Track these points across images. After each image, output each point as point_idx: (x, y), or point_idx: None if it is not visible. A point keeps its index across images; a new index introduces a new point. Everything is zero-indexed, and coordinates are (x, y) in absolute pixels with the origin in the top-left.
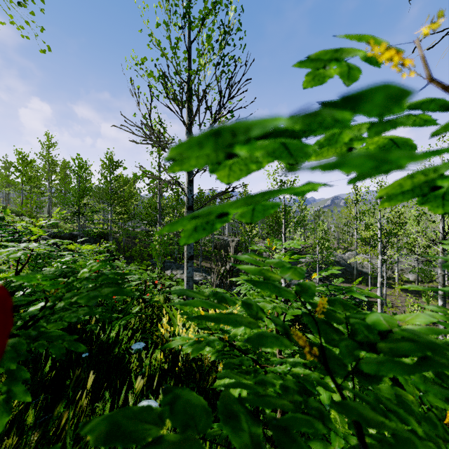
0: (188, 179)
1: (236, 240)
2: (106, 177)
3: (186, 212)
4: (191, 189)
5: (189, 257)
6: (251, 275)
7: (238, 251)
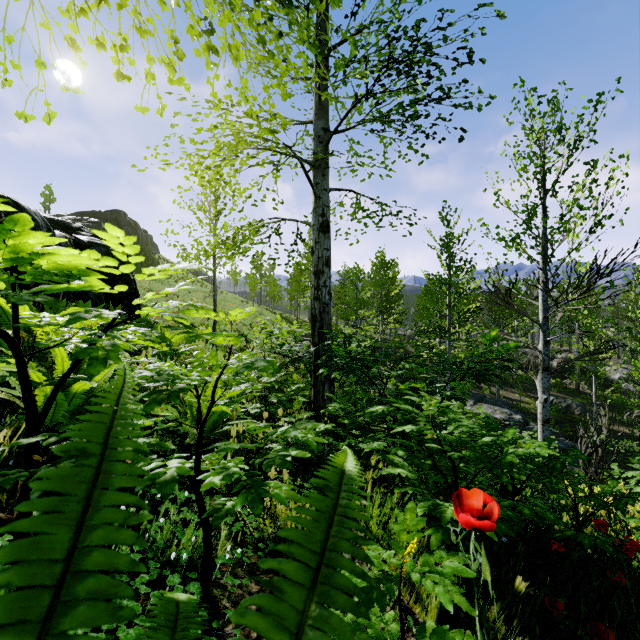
0: (543, 339)
1: (559, 357)
2: (377, 280)
3: (540, 373)
4: (547, 349)
5: (544, 420)
6: None
7: (563, 376)
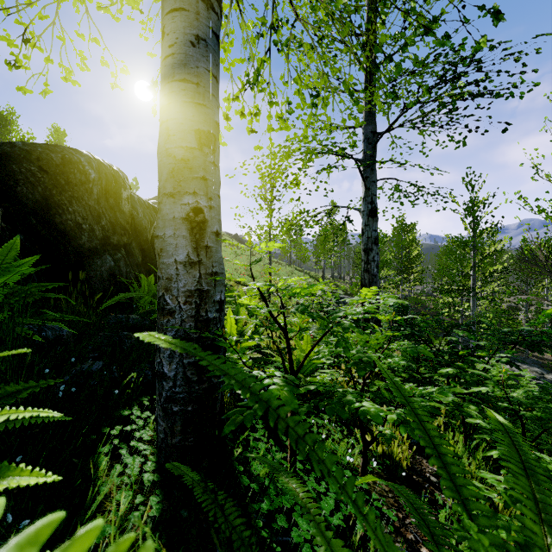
0: None
1: None
2: (397, 243)
3: None
4: None
5: None
6: None
7: None
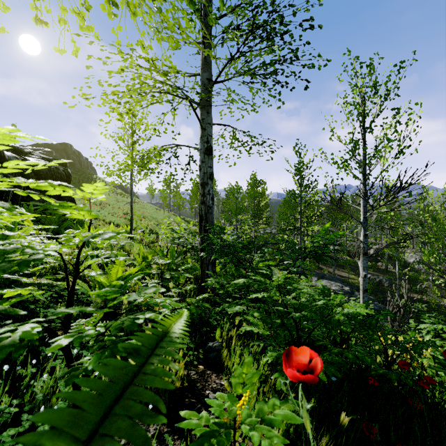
0: (363, 233)
1: (374, 247)
2: (251, 194)
3: (362, 257)
4: (366, 240)
5: (364, 290)
6: (432, 318)
7: (377, 260)
